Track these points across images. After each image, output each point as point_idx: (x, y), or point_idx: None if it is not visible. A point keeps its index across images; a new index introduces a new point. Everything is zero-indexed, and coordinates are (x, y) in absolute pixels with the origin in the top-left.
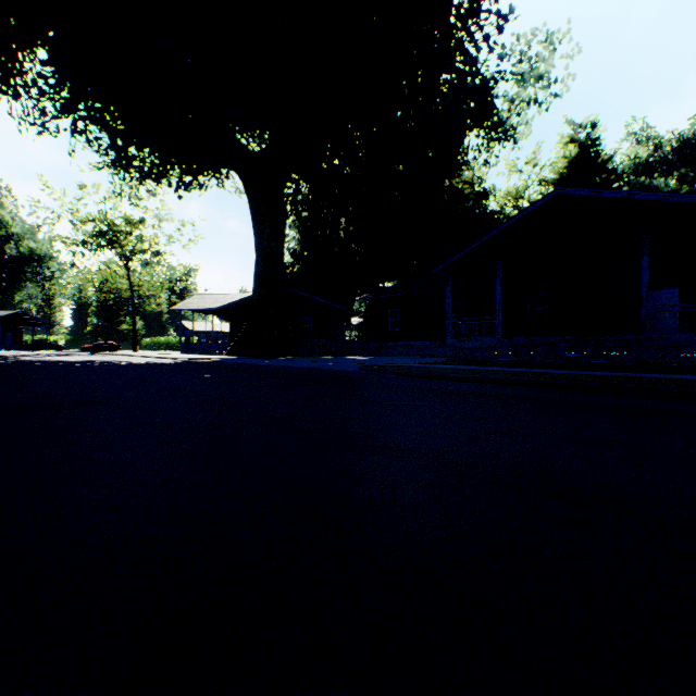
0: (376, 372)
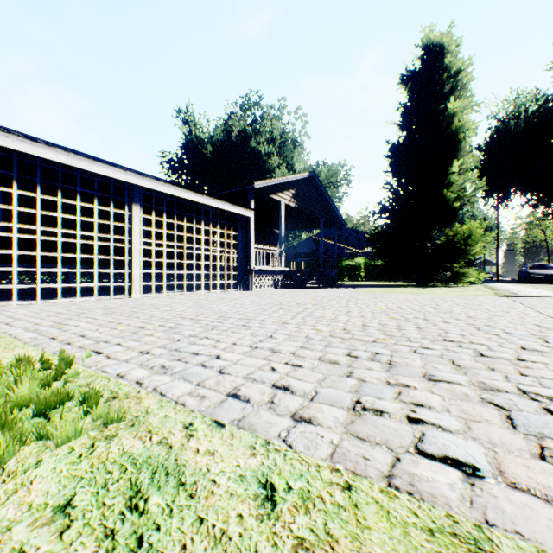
0: None
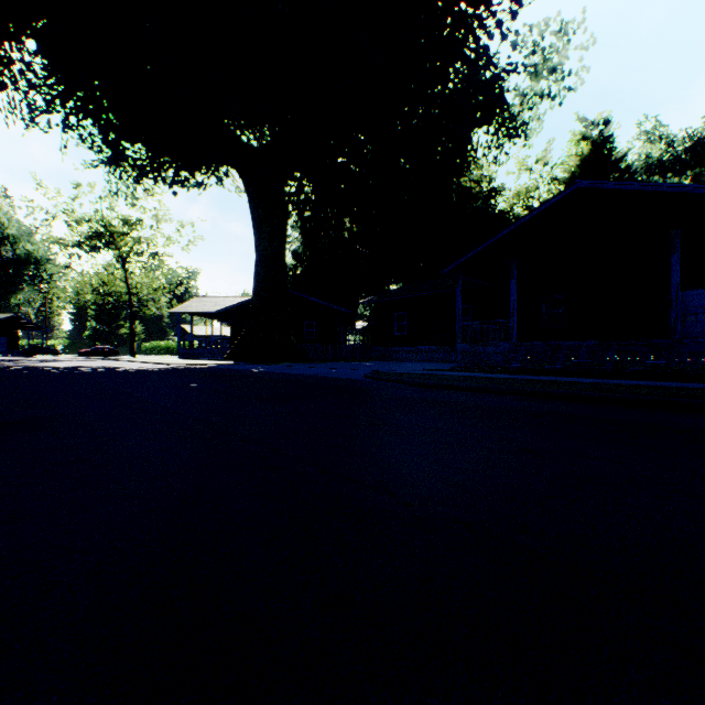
0: (384, 381)
